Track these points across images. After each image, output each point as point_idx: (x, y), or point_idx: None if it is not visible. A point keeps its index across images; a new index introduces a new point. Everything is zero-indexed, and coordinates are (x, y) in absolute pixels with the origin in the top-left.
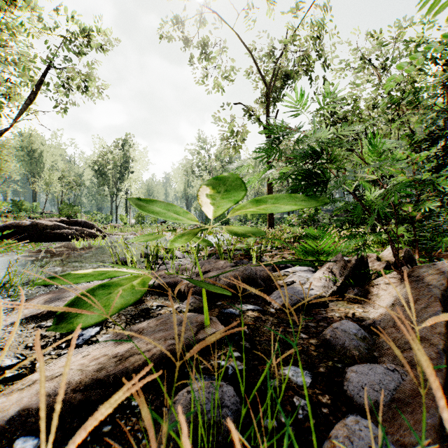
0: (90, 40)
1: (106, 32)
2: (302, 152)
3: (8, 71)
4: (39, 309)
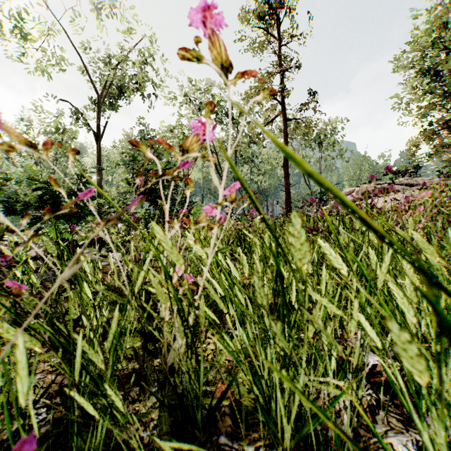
0: None
1: None
2: None
3: None
4: None
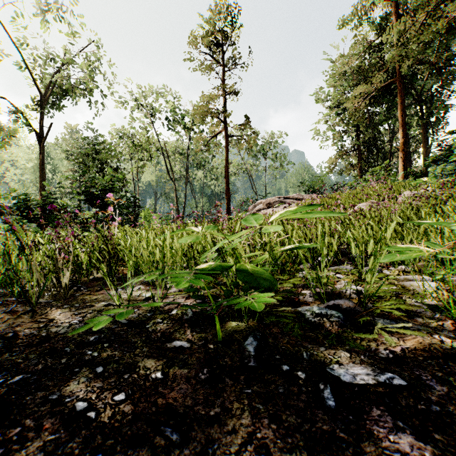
0: None
1: None
2: None
3: None
4: None
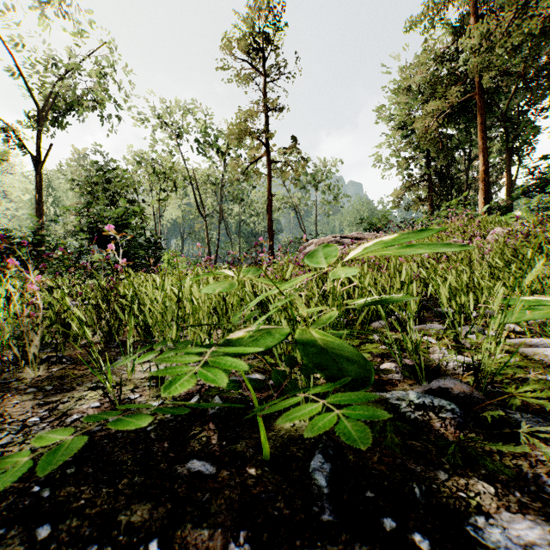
0: None
1: None
2: None
3: None
4: None
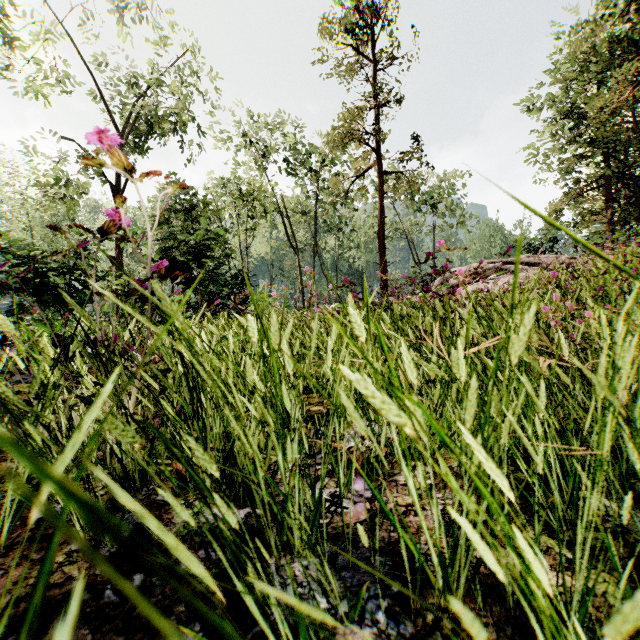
0: None
1: None
2: None
3: None
4: None
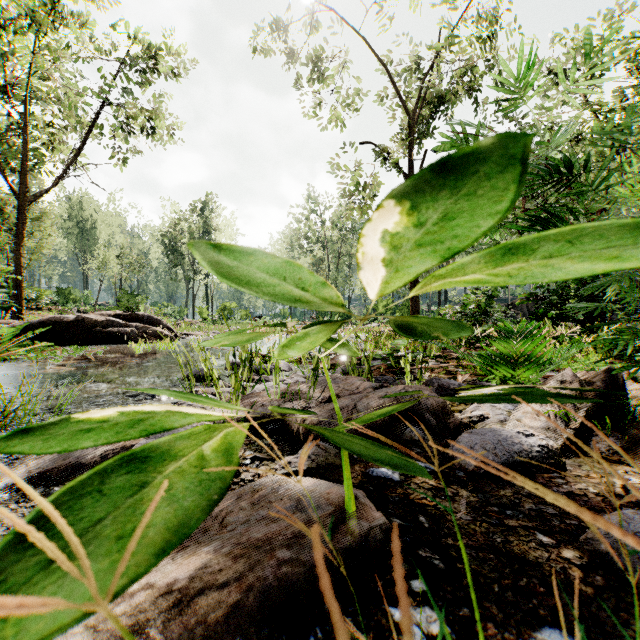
0: (158, 62)
1: (178, 50)
2: (543, 168)
3: (50, 111)
4: (54, 461)
